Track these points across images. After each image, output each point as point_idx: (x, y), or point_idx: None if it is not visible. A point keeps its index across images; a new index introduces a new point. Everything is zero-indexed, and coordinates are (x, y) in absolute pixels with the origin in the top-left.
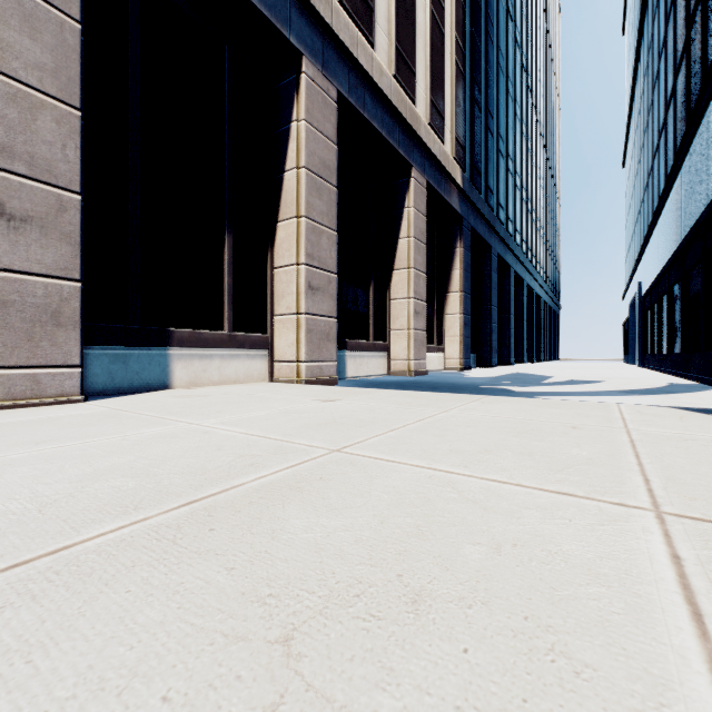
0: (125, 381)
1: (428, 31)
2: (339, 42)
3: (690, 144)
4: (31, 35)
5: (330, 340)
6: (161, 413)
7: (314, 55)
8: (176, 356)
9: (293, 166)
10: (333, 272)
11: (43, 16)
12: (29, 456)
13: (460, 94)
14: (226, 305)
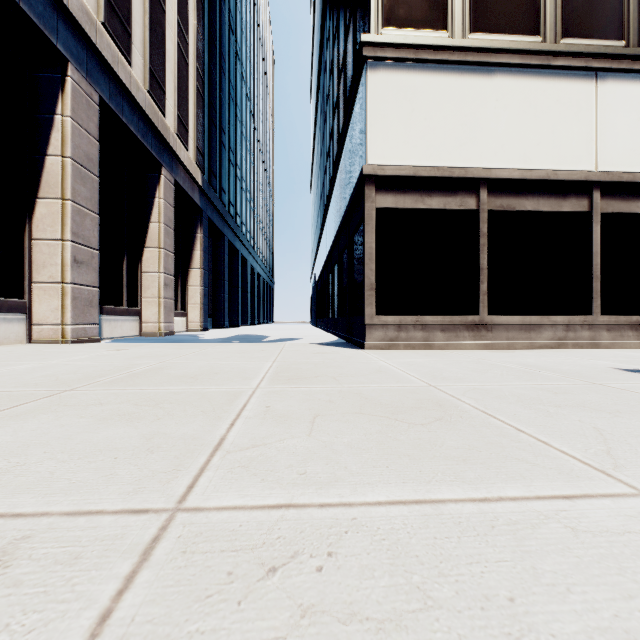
0: None
1: (176, 59)
2: (103, 58)
3: (329, 207)
4: None
5: (94, 307)
6: None
7: (79, 62)
8: None
9: (57, 153)
10: (96, 248)
11: None
12: None
13: (200, 112)
14: None
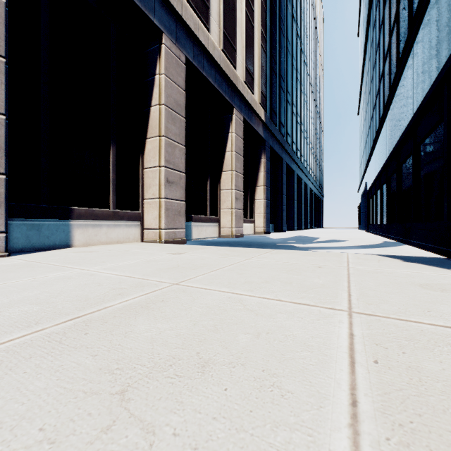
0: (38, 242)
1: (244, 24)
2: (187, 26)
3: (390, 103)
4: None
5: (181, 215)
6: (63, 263)
7: (170, 33)
8: (75, 225)
9: (156, 103)
10: (183, 172)
11: None
12: None
13: (263, 64)
14: (111, 192)
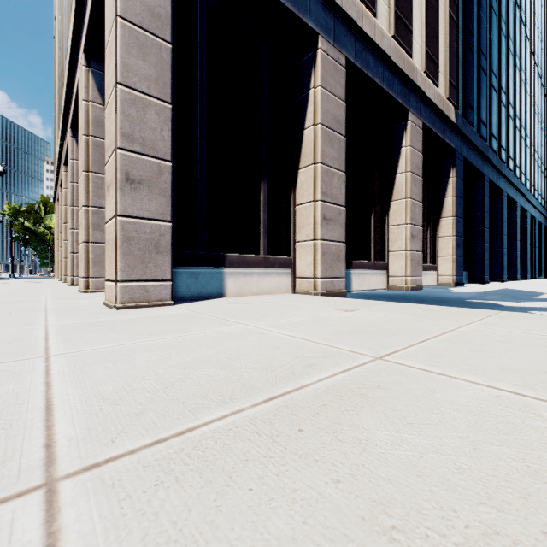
0: (196, 291)
1: None
2: (347, 18)
3: None
4: (143, 58)
5: (340, 261)
6: (224, 315)
7: (327, 33)
8: (228, 273)
9: (310, 124)
10: (342, 205)
11: (150, 43)
12: (149, 344)
13: (453, 41)
14: (261, 235)
